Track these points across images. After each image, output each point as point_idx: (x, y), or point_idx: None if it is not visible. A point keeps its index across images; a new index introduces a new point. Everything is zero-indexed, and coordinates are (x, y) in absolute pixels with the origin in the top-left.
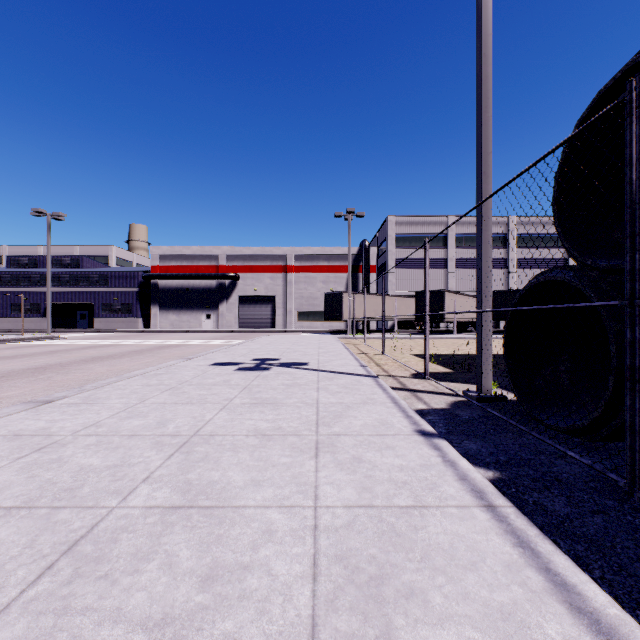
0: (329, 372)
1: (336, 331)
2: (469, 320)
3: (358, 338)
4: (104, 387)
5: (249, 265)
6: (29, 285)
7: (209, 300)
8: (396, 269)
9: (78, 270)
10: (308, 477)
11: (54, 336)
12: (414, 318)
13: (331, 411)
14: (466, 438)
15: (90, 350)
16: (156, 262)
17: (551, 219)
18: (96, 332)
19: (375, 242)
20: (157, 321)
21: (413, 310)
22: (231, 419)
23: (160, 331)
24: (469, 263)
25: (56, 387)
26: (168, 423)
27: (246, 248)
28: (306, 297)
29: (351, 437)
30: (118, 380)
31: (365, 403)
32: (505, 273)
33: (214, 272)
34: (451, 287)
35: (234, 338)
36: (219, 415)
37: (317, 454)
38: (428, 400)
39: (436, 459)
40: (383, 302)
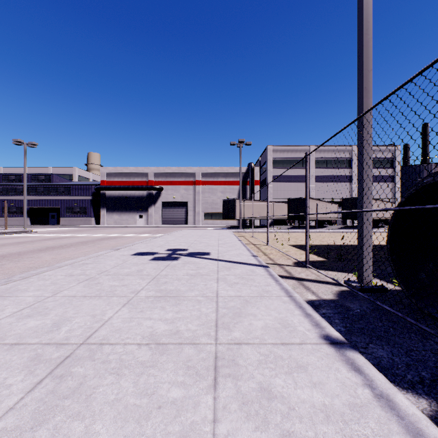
0: (227, 262)
1: (231, 227)
2: (325, 219)
3: (247, 232)
4: (31, 277)
5: (169, 180)
6: (15, 194)
7: (141, 205)
8: (273, 183)
9: (49, 184)
10: (203, 437)
11: (28, 230)
12: (287, 217)
13: (230, 307)
14: (370, 340)
15: (49, 241)
16: (104, 178)
17: (382, 148)
18: (61, 227)
19: (258, 164)
20: (105, 220)
21: (285, 212)
22: (130, 318)
23: (106, 227)
24: (325, 179)
25: (0, 274)
26: (63, 324)
27: (167, 168)
28: (210, 203)
29: (254, 348)
30: (47, 270)
31: (262, 296)
32: (350, 186)
33: (145, 185)
34: (312, 196)
35: (158, 232)
36: (120, 313)
37: (216, 381)
38: (315, 289)
39: (364, 392)
40: (267, 205)
